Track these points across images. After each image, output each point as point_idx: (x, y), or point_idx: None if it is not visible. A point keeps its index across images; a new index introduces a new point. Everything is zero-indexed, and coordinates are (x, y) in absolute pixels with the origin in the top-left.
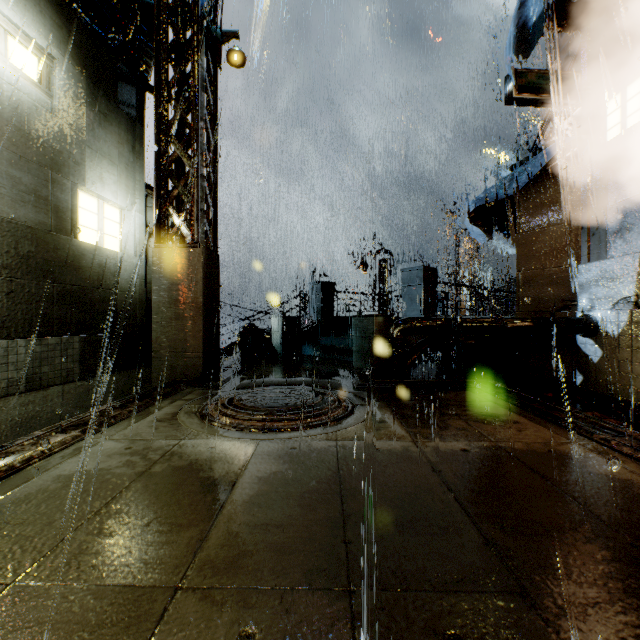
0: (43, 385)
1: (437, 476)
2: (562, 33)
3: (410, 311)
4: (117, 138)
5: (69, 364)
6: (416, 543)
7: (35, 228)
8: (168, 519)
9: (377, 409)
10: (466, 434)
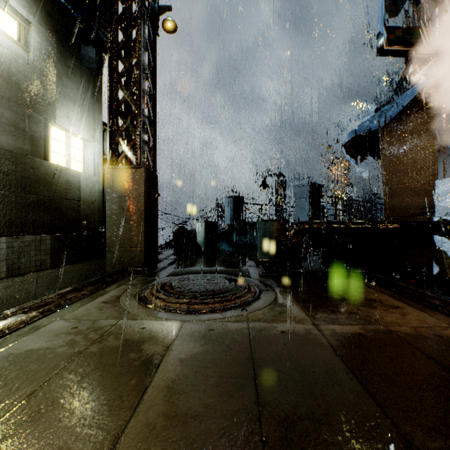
0: (21, 272)
1: (341, 361)
2: (415, 7)
3: (301, 217)
4: (80, 86)
5: (42, 256)
6: (335, 444)
7: (14, 152)
8: (92, 406)
9: (279, 294)
10: (358, 318)
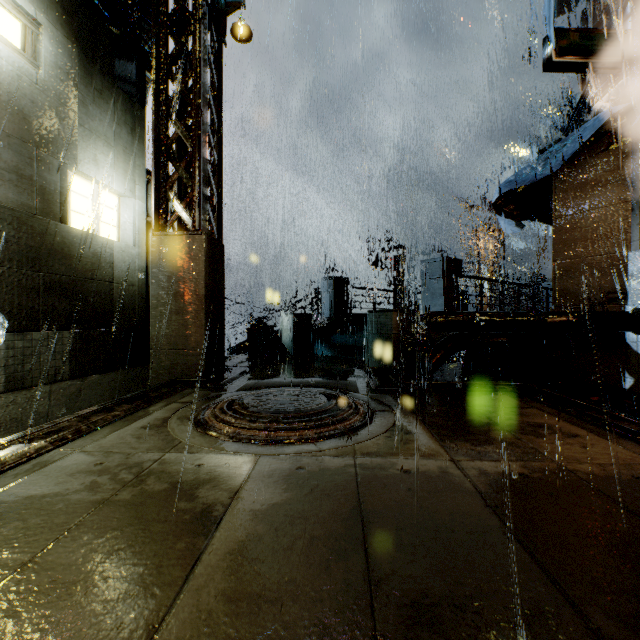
0: (26, 384)
1: (494, 515)
2: (597, 4)
3: (431, 306)
4: (114, 118)
5: (57, 361)
6: None
7: (17, 210)
8: (117, 582)
9: (401, 416)
10: (517, 451)
